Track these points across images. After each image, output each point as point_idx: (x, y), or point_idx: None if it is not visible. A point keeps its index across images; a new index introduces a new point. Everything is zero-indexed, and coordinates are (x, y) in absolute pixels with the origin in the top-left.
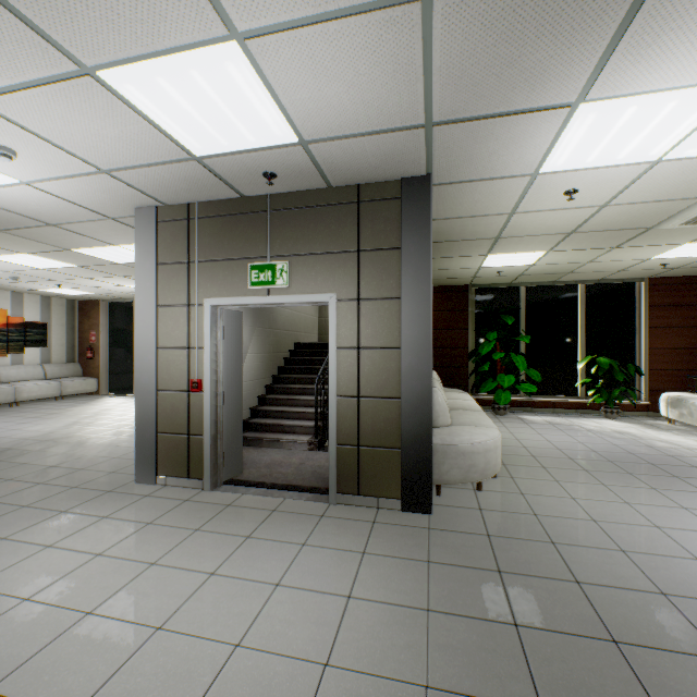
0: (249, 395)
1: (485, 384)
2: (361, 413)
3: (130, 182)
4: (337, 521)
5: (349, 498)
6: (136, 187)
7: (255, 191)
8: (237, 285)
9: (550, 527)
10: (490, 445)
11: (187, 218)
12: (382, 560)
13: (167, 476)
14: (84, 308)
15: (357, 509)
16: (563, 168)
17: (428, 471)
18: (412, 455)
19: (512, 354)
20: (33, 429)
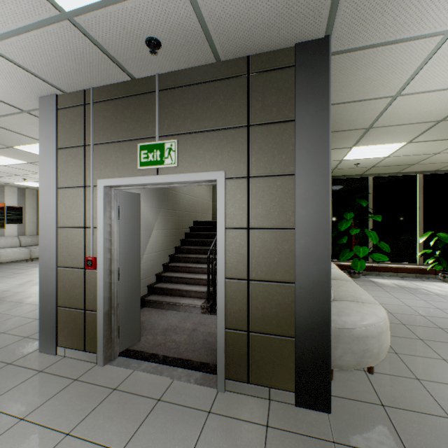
0: (155, 264)
1: (343, 254)
2: (250, 296)
3: (16, 60)
4: (225, 422)
5: (238, 385)
6: (27, 69)
7: (143, 70)
8: (128, 166)
9: None
10: (382, 327)
11: (83, 104)
12: None
13: (66, 347)
14: None
15: (247, 400)
16: None
17: (326, 364)
18: (307, 346)
19: (366, 230)
20: None
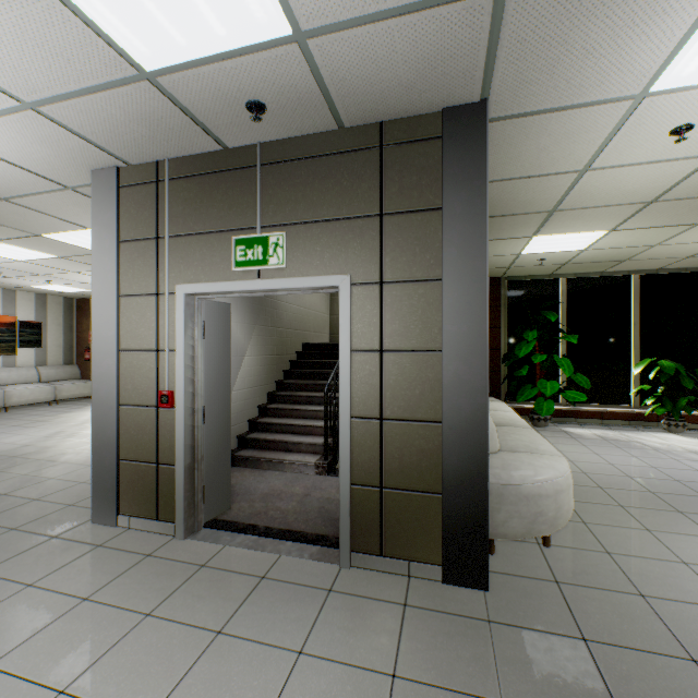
0: (248, 405)
1: (522, 392)
2: (384, 441)
3: (70, 125)
4: (350, 601)
5: (367, 559)
6: (83, 136)
7: (240, 137)
8: (219, 267)
9: (676, 624)
10: (562, 484)
11: (156, 180)
12: (425, 696)
13: (130, 516)
14: (82, 307)
15: (380, 577)
16: (690, 81)
17: (482, 527)
18: (458, 504)
19: (555, 356)
20: (7, 441)
